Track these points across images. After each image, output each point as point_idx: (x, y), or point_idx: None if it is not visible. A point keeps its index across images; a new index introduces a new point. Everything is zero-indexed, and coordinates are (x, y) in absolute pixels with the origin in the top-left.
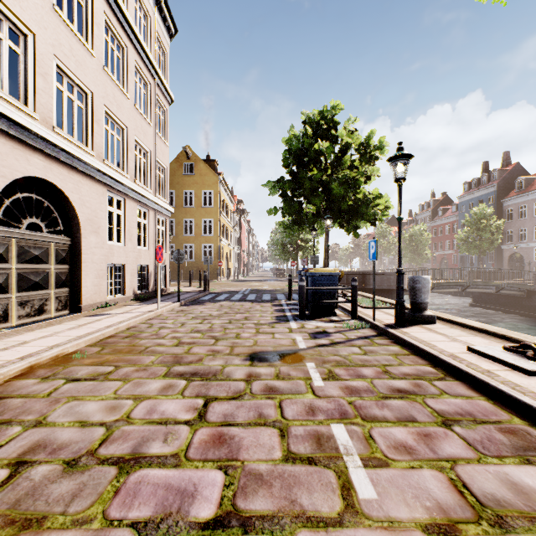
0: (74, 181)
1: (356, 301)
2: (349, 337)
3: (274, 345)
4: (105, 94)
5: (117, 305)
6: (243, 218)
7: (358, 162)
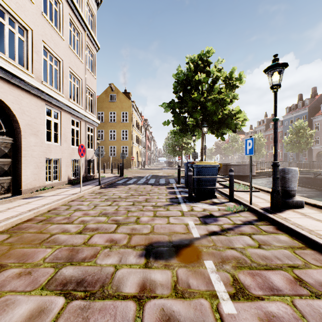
0: (15, 94)
1: (233, 187)
2: (235, 223)
3: (169, 232)
4: (44, 33)
5: (54, 188)
6: (147, 130)
7: (224, 89)
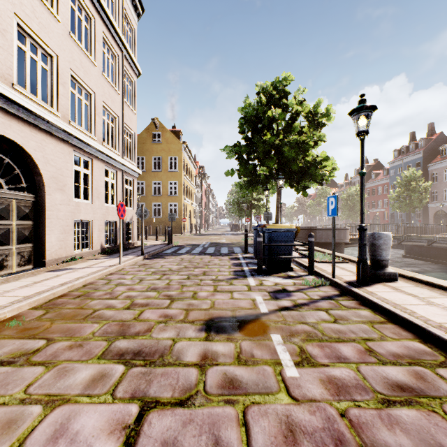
0: (37, 139)
1: (313, 257)
2: (312, 298)
3: (233, 308)
4: (72, 59)
5: (84, 259)
6: (204, 181)
7: (307, 128)
